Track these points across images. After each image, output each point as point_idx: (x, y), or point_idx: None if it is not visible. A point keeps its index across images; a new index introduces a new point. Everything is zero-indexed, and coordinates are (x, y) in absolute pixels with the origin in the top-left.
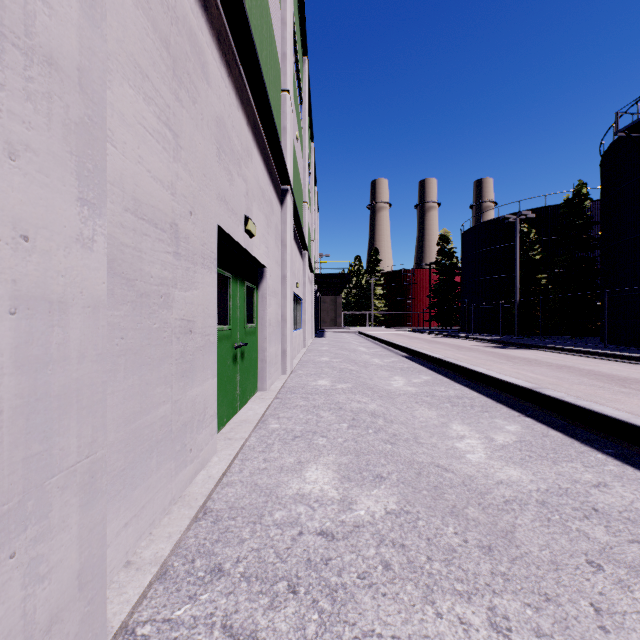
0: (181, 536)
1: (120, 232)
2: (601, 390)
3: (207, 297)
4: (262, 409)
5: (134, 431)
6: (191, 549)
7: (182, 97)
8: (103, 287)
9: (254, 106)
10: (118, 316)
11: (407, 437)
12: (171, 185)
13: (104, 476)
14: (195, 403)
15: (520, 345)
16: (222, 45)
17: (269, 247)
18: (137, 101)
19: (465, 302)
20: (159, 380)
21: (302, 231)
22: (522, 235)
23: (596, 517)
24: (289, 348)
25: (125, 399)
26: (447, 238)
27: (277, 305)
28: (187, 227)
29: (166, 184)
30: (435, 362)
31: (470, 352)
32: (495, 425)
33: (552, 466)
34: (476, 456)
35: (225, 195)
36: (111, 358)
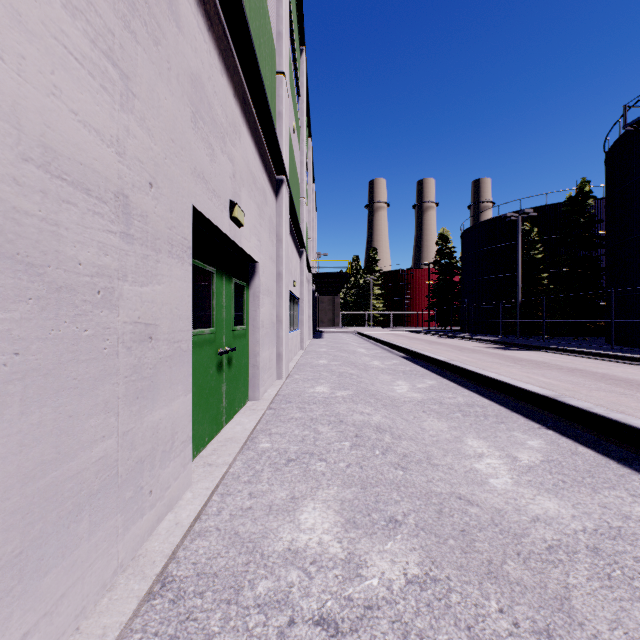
0: (121, 632)
1: (12, 191)
2: (624, 397)
3: (177, 294)
4: (252, 423)
5: (43, 490)
6: None
7: (136, 29)
8: None
9: (243, 78)
10: (7, 320)
11: (419, 458)
12: (116, 141)
13: None
14: (158, 430)
15: (524, 346)
16: None
17: (262, 240)
18: (49, 3)
19: (465, 302)
20: (94, 408)
21: (299, 227)
22: (524, 234)
23: None
24: (284, 351)
25: (23, 446)
26: (446, 237)
27: (271, 305)
28: (144, 202)
29: (107, 138)
30: (439, 365)
31: (474, 354)
32: (515, 440)
33: (593, 495)
34: (501, 481)
35: (204, 172)
36: None
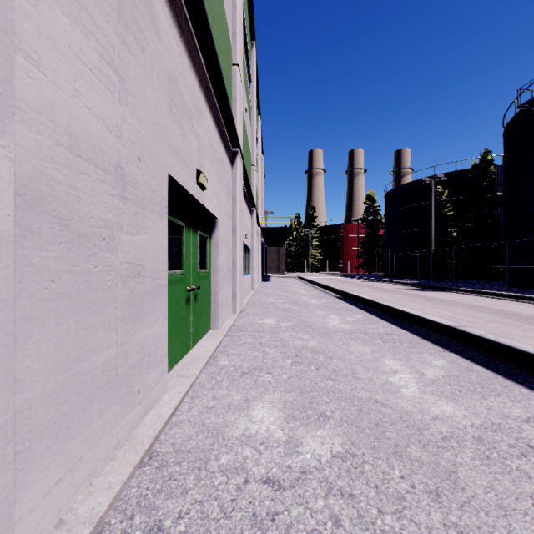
0: (122, 486)
1: (50, 167)
2: (513, 328)
3: (157, 242)
4: (213, 346)
5: (69, 380)
6: (131, 502)
7: (129, 42)
8: (8, 220)
9: (206, 71)
10: (47, 257)
11: (346, 372)
12: (116, 127)
13: (9, 445)
14: (144, 345)
15: (436, 288)
16: (174, 5)
17: (220, 201)
18: (73, 31)
19: (388, 252)
20: (101, 324)
21: (250, 190)
22: (436, 195)
23: (533, 455)
24: (239, 291)
25: (57, 347)
26: (373, 198)
27: (228, 253)
28: (135, 172)
29: (110, 125)
30: (365, 303)
31: (394, 294)
32: (423, 360)
33: (481, 400)
34: (410, 390)
35: (177, 147)
36: (37, 303)
